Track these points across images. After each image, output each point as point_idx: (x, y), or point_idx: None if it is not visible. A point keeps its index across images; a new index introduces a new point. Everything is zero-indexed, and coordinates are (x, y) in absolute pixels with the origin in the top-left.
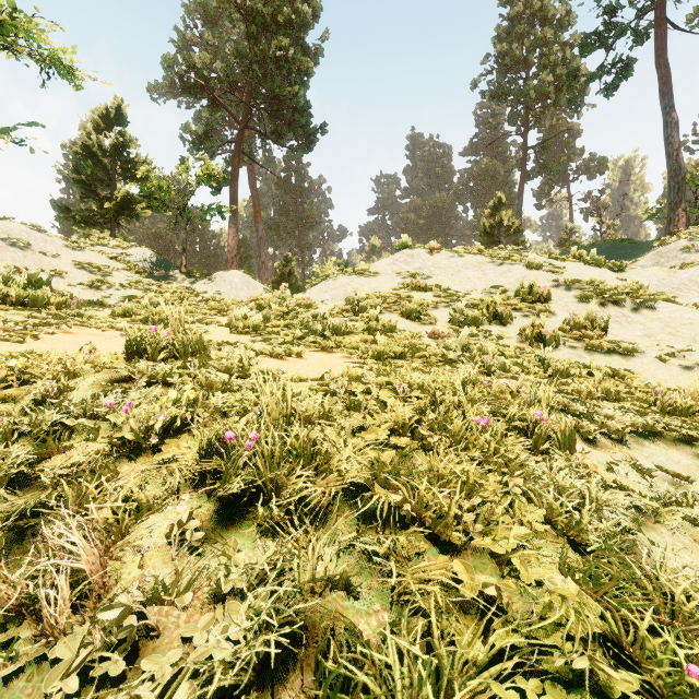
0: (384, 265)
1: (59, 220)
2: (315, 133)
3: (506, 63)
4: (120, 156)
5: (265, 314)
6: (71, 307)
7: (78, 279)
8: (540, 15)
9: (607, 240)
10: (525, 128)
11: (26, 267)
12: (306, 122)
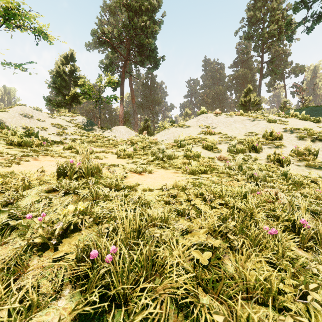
0: (193, 122)
1: (46, 105)
2: (159, 61)
3: (252, 21)
4: (72, 75)
5: (135, 147)
6: (43, 145)
7: (52, 131)
8: None
9: (308, 107)
10: (262, 52)
11: (30, 126)
12: (155, 56)
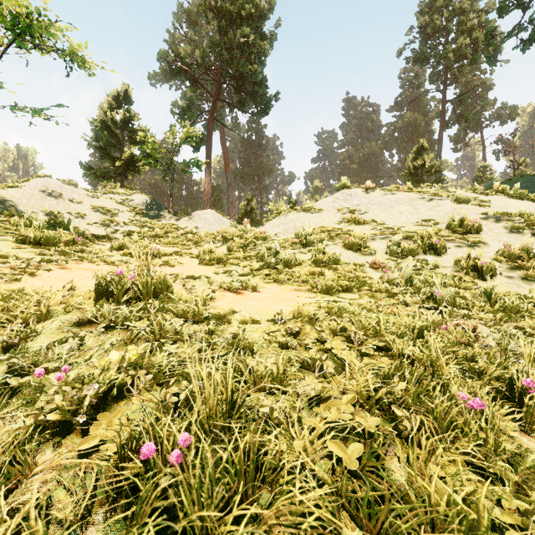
0: (327, 203)
1: (85, 176)
2: (270, 101)
3: (427, 33)
4: (127, 127)
5: (229, 246)
6: (77, 244)
7: (94, 219)
8: None
9: (523, 176)
10: (444, 85)
11: (58, 211)
12: (263, 93)
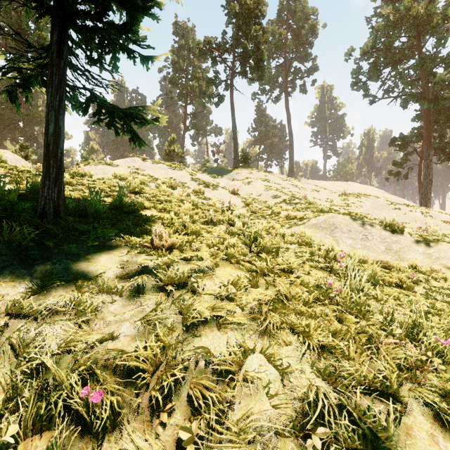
0: (121, 162)
1: None
2: None
3: (177, 67)
4: None
5: None
6: None
7: None
8: (192, 50)
9: (216, 167)
10: (186, 104)
11: None
12: None
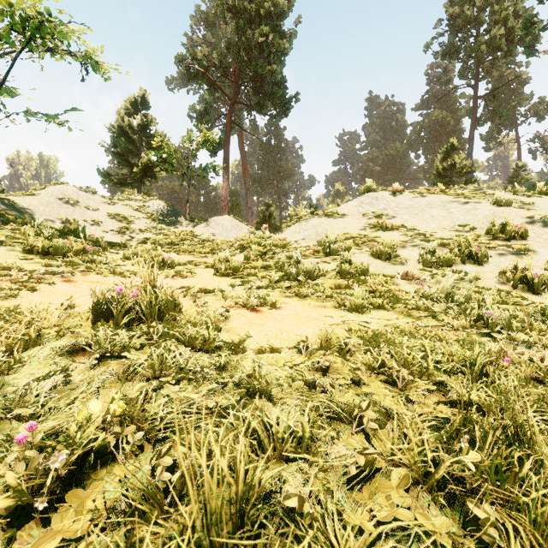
0: (351, 208)
1: (103, 182)
2: (289, 102)
3: (457, 24)
4: (144, 133)
5: (246, 254)
6: (88, 253)
7: (110, 226)
8: None
9: None
10: (476, 80)
11: (74, 218)
12: (282, 93)
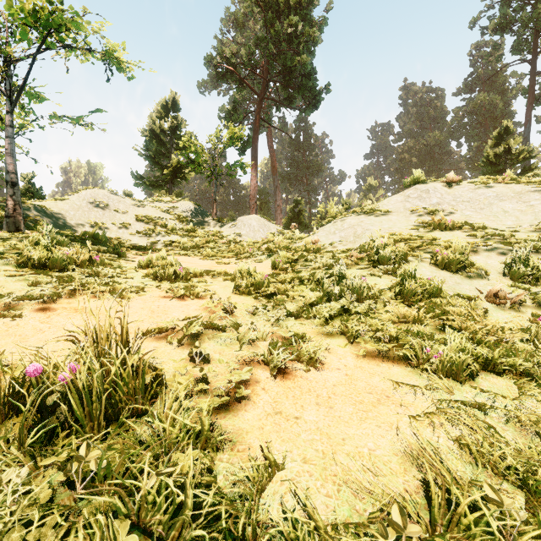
0: (395, 203)
1: (136, 185)
2: (320, 94)
3: None
4: (175, 135)
5: (274, 261)
6: (94, 264)
7: (137, 229)
8: None
9: None
10: (534, 53)
11: (103, 222)
12: (312, 85)
